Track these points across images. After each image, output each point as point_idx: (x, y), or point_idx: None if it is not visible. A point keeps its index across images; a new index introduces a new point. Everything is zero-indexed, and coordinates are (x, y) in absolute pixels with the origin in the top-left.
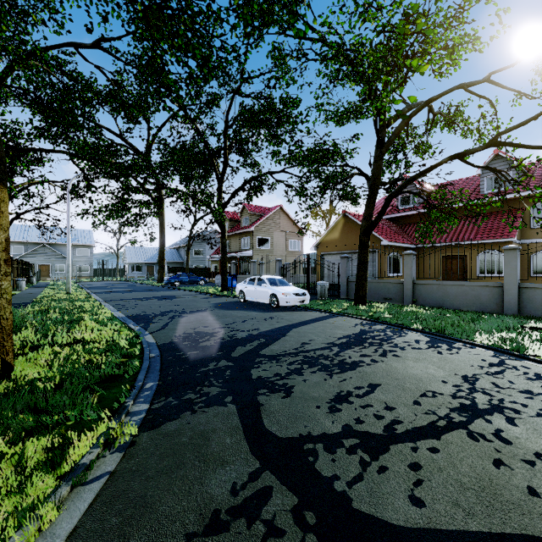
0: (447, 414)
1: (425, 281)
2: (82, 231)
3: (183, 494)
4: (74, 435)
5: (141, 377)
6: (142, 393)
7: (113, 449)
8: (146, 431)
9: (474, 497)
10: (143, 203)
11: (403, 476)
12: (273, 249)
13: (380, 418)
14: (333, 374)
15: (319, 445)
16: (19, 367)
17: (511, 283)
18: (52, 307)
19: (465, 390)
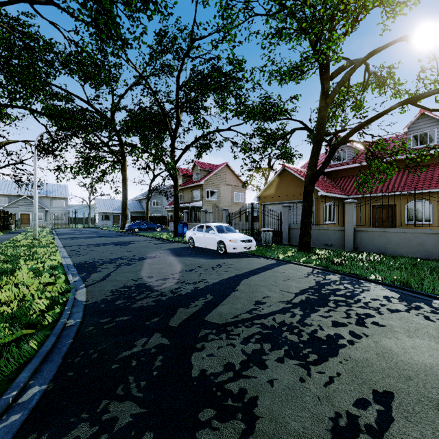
0: None
1: (367, 228)
2: (59, 186)
3: None
4: None
5: (23, 375)
6: (5, 419)
7: None
8: None
9: None
10: (102, 157)
11: None
12: (220, 200)
13: None
14: (309, 366)
15: None
16: None
17: None
18: None
19: None
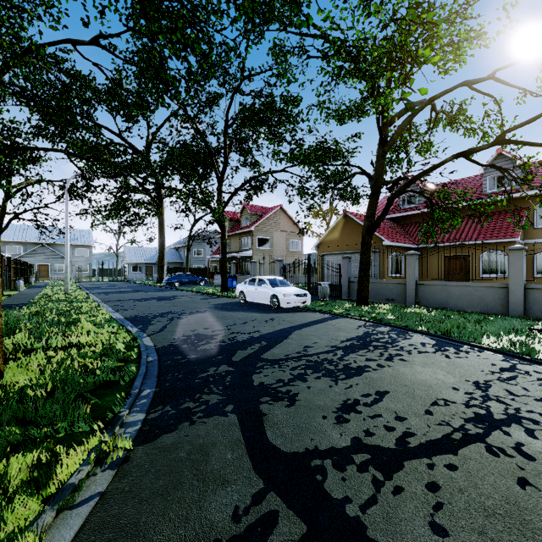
0: (462, 425)
1: (428, 282)
2: (81, 231)
3: (180, 520)
4: (63, 451)
5: (137, 383)
6: (138, 401)
7: (104, 466)
8: (142, 445)
9: (501, 524)
10: (142, 203)
11: (421, 498)
12: (273, 249)
13: (391, 430)
14: (338, 380)
15: (327, 461)
16: (9, 373)
17: (516, 284)
18: (48, 309)
19: (478, 398)
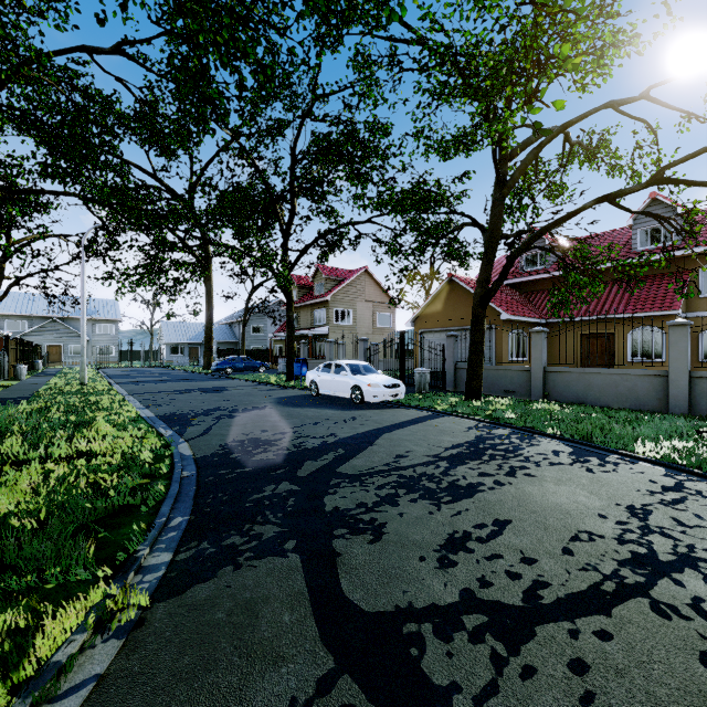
0: (615, 571)
1: (561, 368)
2: (105, 301)
3: None
4: (49, 612)
5: (165, 509)
6: (165, 534)
7: (108, 633)
8: (164, 600)
9: None
10: (182, 264)
11: (562, 685)
12: (355, 325)
13: (516, 578)
14: (441, 504)
15: (426, 625)
16: None
17: (679, 371)
18: (55, 404)
19: (635, 530)
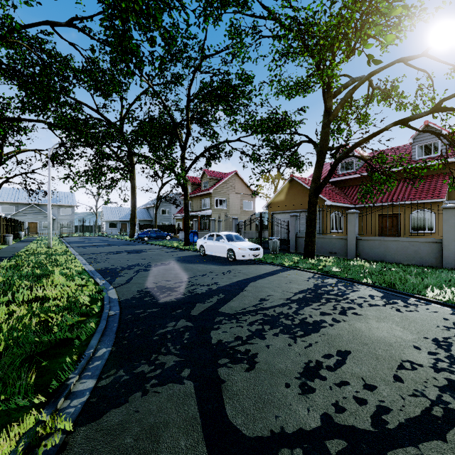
0: (439, 396)
1: (368, 237)
2: (66, 193)
3: None
4: None
5: (93, 342)
6: (92, 363)
7: None
8: (84, 424)
9: None
10: (115, 168)
11: None
12: (229, 209)
13: (363, 403)
14: (296, 338)
15: (297, 451)
16: None
17: (449, 239)
18: (27, 262)
19: (444, 360)
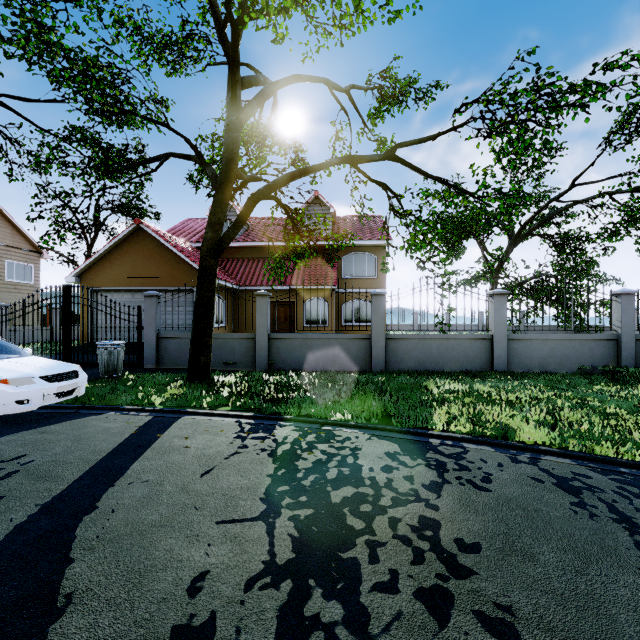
0: None
1: (285, 334)
2: None
3: None
4: None
5: None
6: None
7: None
8: None
9: None
10: None
11: None
12: None
13: None
14: None
15: None
16: None
17: (379, 334)
18: None
19: None
